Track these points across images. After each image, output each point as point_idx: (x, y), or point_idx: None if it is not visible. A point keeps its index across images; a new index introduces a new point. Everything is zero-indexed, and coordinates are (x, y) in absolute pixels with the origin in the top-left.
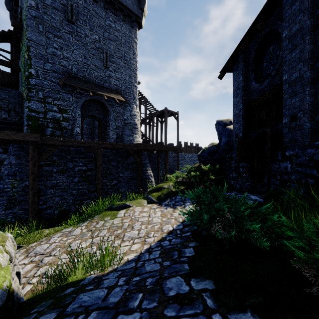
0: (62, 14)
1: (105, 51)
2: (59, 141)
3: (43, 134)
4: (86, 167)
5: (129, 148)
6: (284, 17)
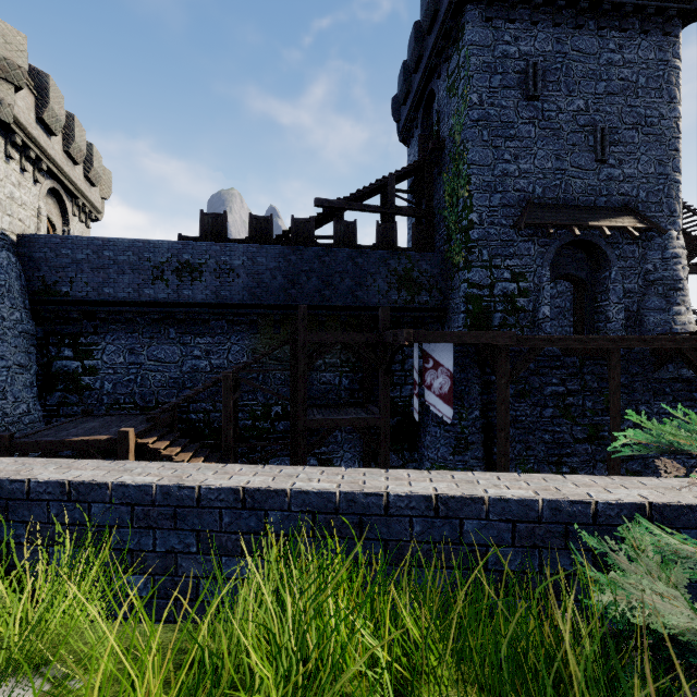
0: (517, 91)
1: (600, 126)
2: (542, 340)
3: (488, 325)
4: (565, 387)
5: (685, 347)
6: None
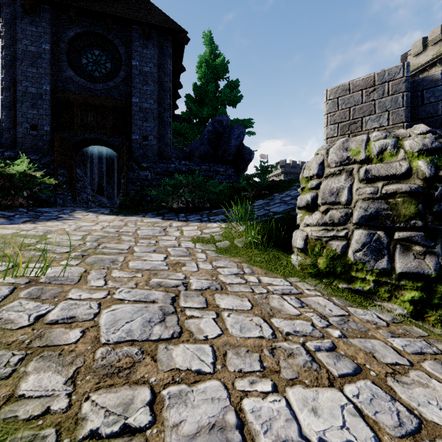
0: None
1: None
2: None
3: None
4: None
5: None
6: (135, 48)
